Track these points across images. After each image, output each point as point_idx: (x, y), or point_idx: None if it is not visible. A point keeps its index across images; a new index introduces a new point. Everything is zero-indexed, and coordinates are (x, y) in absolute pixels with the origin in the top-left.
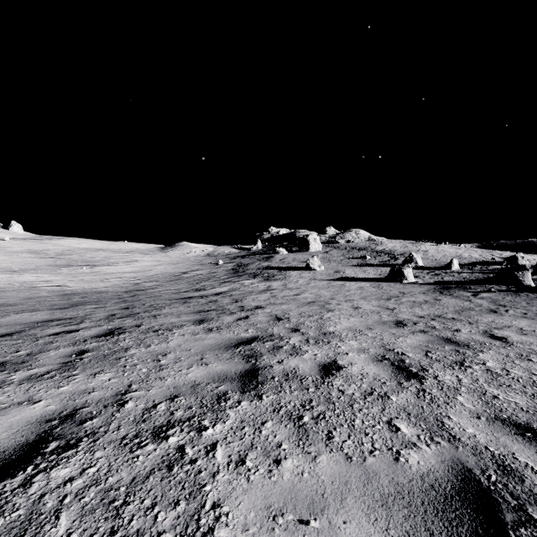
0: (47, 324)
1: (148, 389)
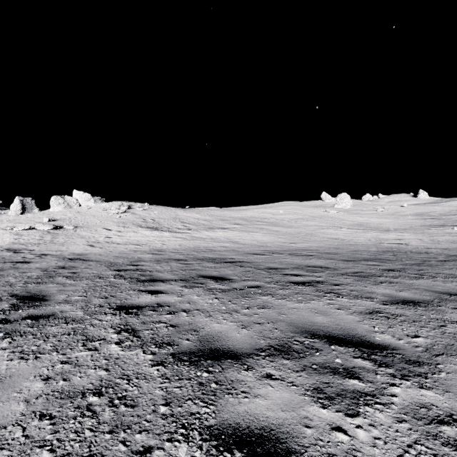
0: (305, 268)
1: (189, 315)
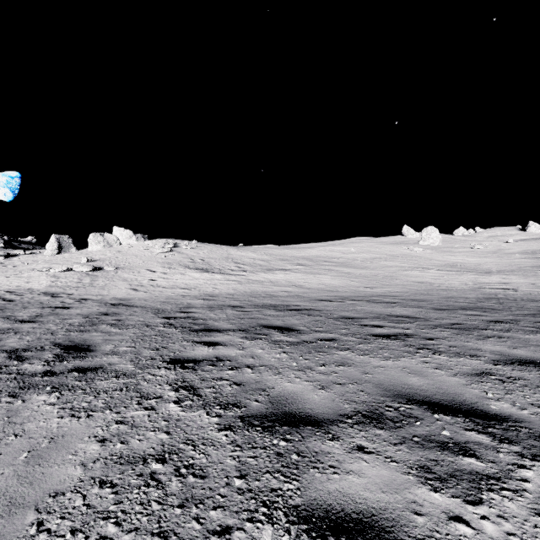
0: (388, 318)
1: (255, 372)
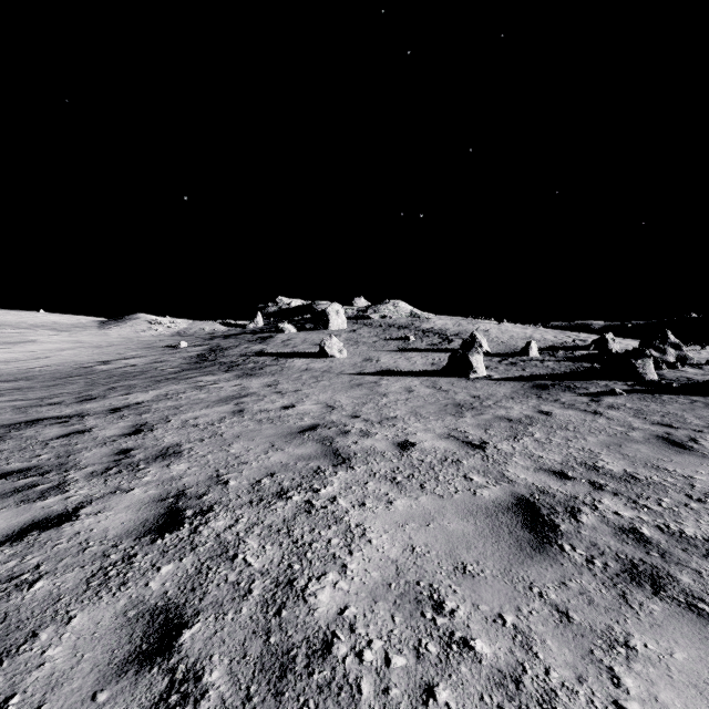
0: None
1: None
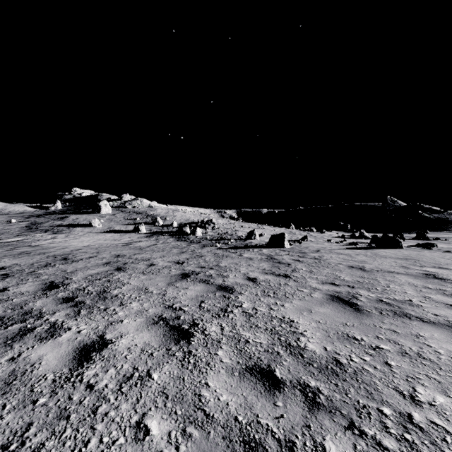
0: None
1: None
